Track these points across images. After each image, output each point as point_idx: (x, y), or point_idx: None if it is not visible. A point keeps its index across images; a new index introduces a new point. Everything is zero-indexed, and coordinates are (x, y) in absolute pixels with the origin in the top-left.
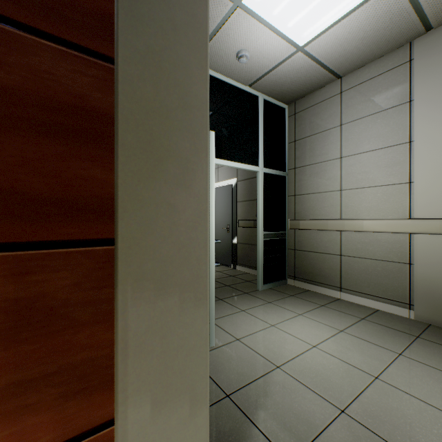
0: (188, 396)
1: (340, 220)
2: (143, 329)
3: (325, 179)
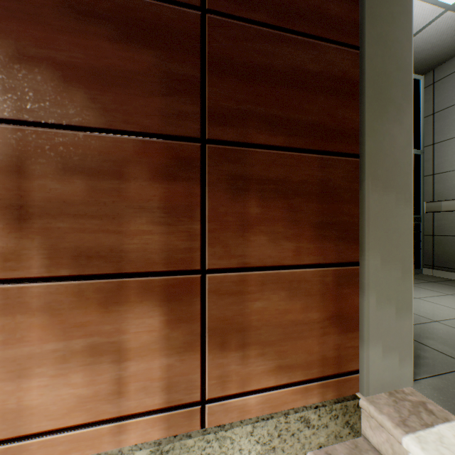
0: (400, 265)
1: None
2: (376, 210)
3: None
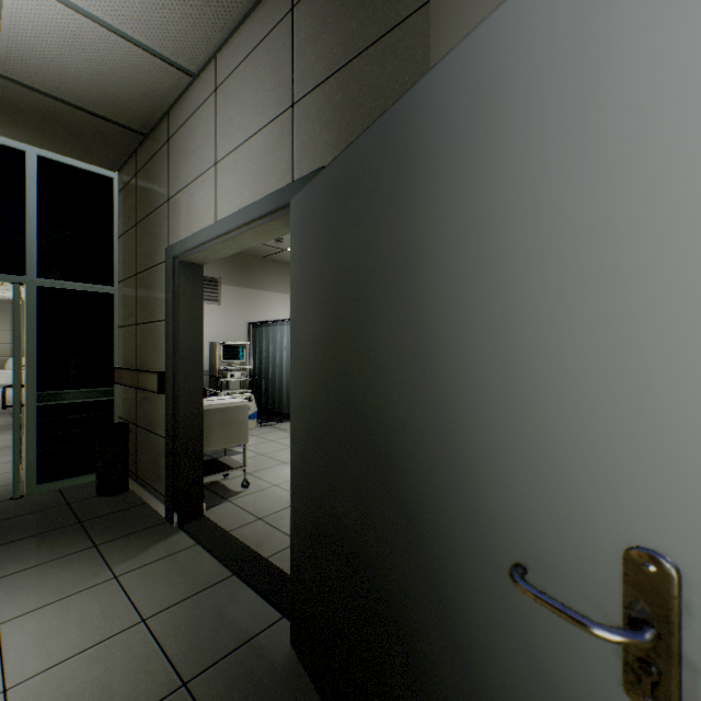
0: None
1: None
2: None
3: None
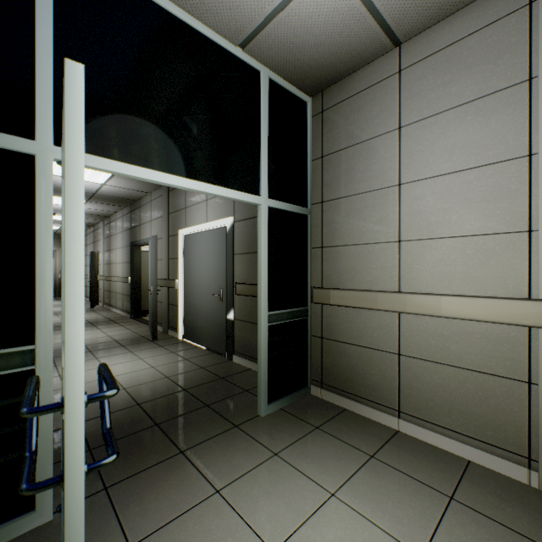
0: None
1: (398, 294)
2: None
3: (373, 222)
